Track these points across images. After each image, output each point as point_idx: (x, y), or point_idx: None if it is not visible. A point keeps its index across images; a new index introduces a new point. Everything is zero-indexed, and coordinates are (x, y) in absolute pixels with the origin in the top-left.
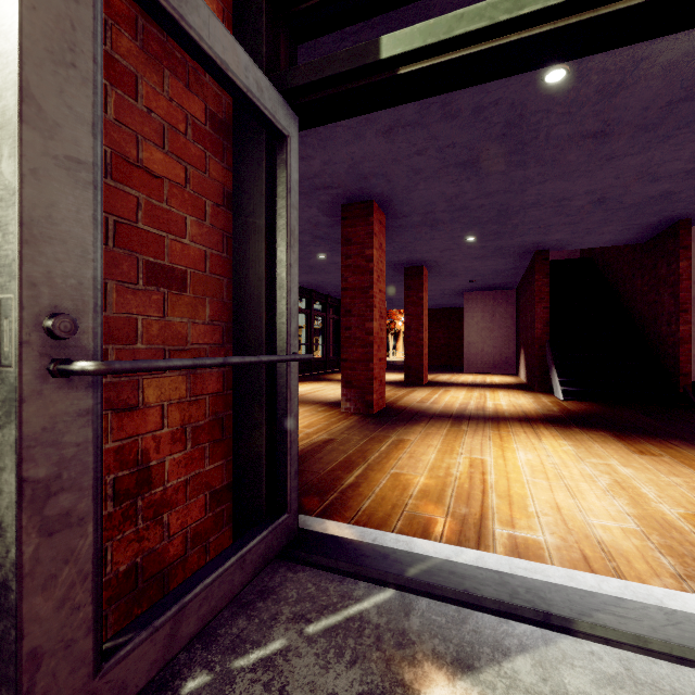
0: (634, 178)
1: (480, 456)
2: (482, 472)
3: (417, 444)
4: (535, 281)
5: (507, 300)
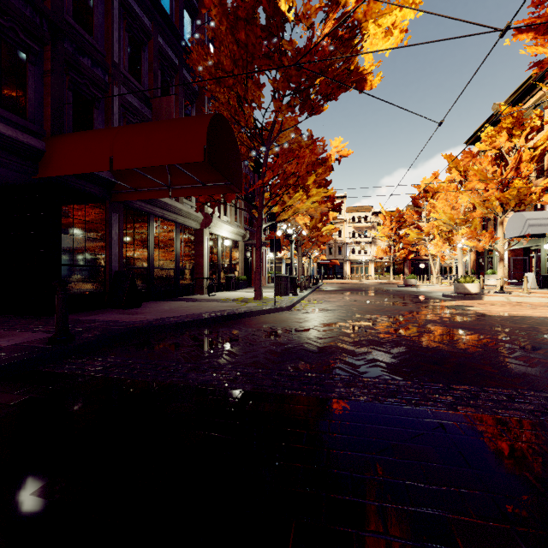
0: None
1: None
2: None
3: None
4: None
5: None
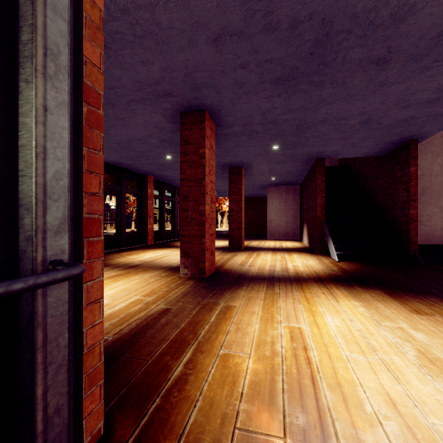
0: (393, 104)
1: (297, 324)
2: (304, 348)
3: (242, 312)
4: (317, 179)
5: (294, 192)
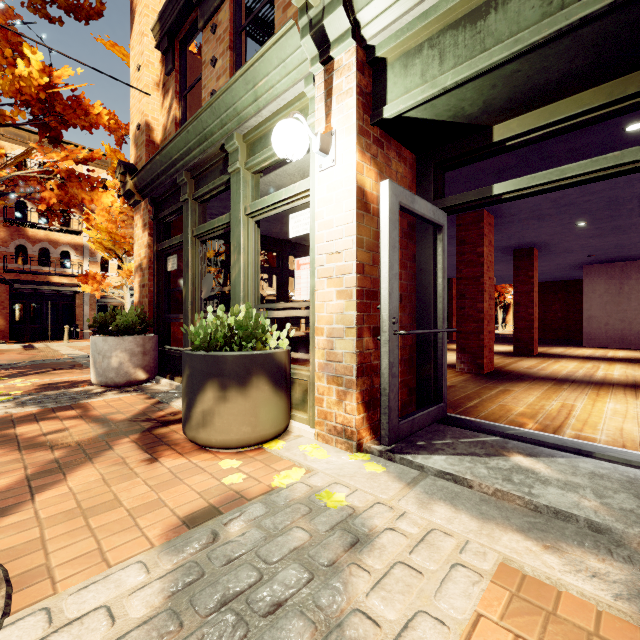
0: None
1: (572, 403)
2: (569, 410)
3: (520, 393)
4: None
5: (639, 271)
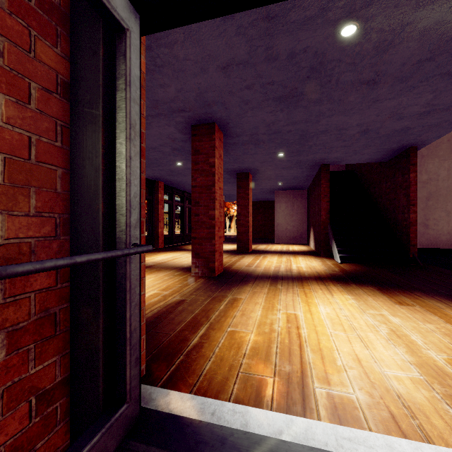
0: (388, 116)
1: (293, 311)
2: (297, 327)
3: (247, 302)
4: (321, 184)
5: (302, 196)
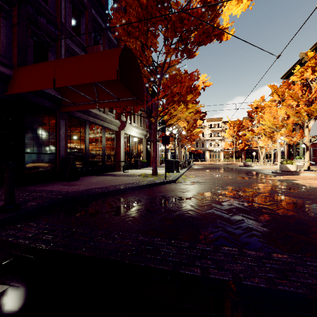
0: None
1: None
2: None
3: None
4: None
5: None
